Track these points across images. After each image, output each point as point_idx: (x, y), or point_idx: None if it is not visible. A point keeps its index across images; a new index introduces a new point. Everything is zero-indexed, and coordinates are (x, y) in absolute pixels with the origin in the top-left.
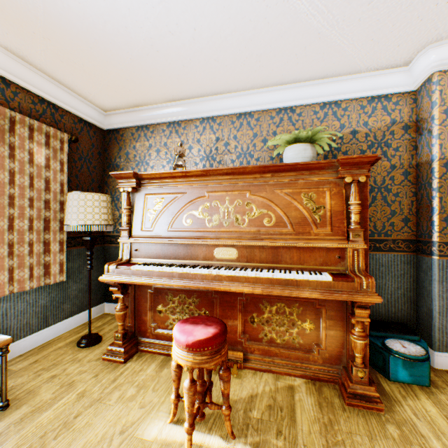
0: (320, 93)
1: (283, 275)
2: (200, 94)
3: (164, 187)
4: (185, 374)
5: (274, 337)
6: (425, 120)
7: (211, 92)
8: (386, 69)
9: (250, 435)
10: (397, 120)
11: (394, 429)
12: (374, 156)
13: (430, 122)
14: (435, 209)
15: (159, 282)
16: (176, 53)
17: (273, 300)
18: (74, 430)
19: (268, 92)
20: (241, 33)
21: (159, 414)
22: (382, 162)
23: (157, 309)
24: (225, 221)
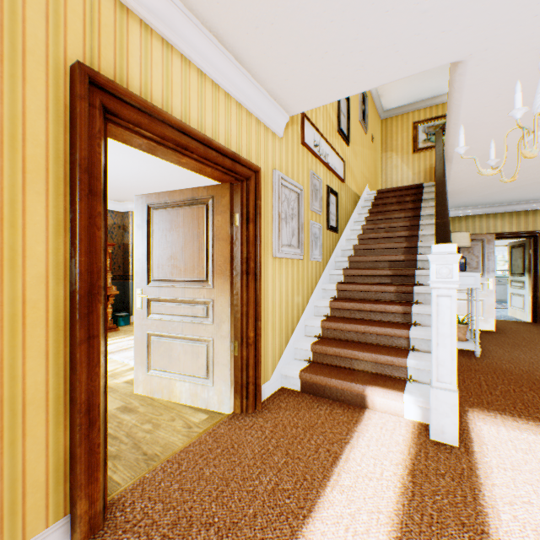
0: None
1: None
2: None
3: None
4: None
5: None
6: (128, 227)
7: None
8: (114, 201)
9: None
10: (118, 223)
11: (124, 331)
12: (116, 244)
13: (130, 229)
14: (131, 263)
15: None
16: None
17: None
18: None
19: None
20: None
21: None
22: (112, 240)
23: None
24: None
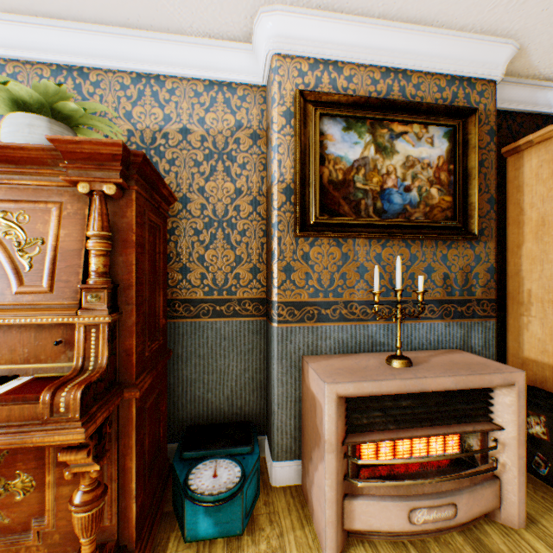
0: (130, 54)
1: None
2: None
3: None
4: None
5: None
6: (269, 126)
7: None
8: (223, 40)
9: None
10: (246, 123)
11: None
12: (116, 143)
13: (271, 127)
14: (274, 254)
15: None
16: None
17: None
18: None
19: (26, 24)
20: None
21: None
22: (226, 183)
23: None
24: None
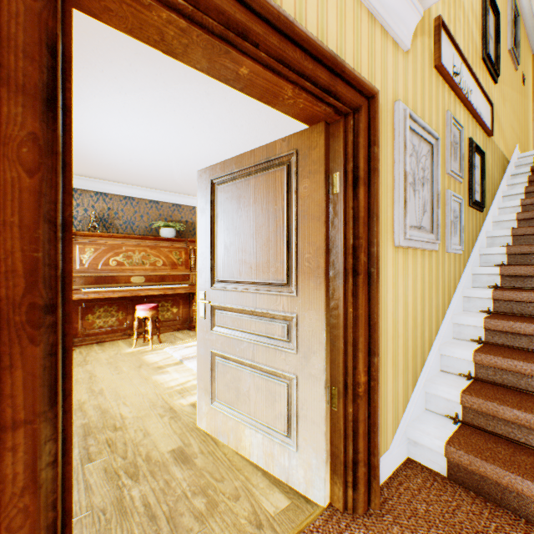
0: (173, 199)
1: (170, 286)
2: (101, 179)
3: (94, 242)
4: (120, 343)
5: (161, 318)
6: None
7: (110, 180)
8: None
9: (167, 342)
10: None
11: None
12: None
13: None
14: None
15: (108, 295)
16: (109, 169)
17: (160, 301)
18: (93, 360)
19: (147, 190)
20: (150, 176)
21: (126, 349)
22: None
23: (86, 318)
24: (137, 263)
